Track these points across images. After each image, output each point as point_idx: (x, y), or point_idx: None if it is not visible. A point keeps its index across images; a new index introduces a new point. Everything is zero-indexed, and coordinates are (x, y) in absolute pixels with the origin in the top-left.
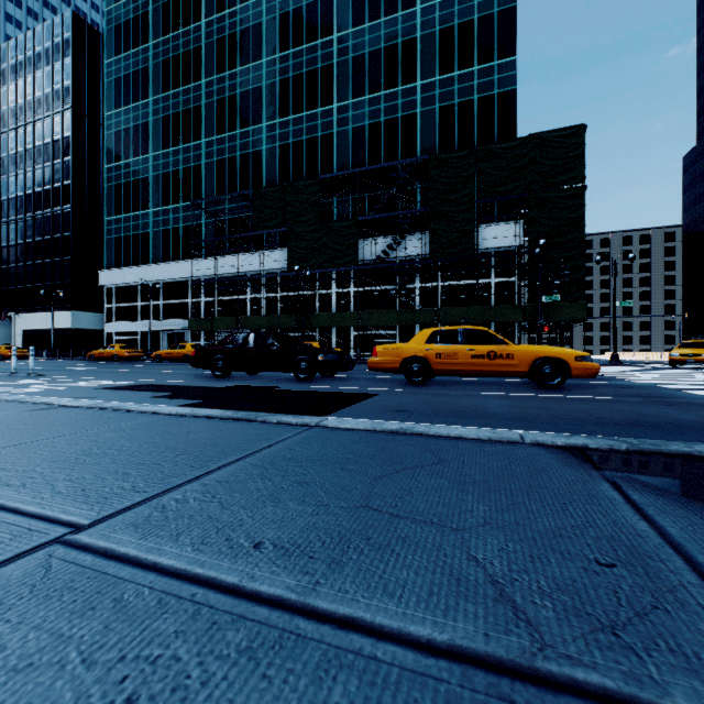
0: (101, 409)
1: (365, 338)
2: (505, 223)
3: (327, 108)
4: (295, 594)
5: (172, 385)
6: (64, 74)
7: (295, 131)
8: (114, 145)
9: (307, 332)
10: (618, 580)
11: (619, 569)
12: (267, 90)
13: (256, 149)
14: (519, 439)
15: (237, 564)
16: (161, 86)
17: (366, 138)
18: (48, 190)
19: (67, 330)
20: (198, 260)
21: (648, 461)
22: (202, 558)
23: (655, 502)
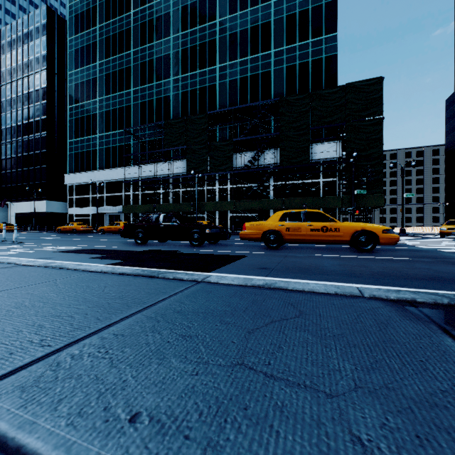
0: (48, 268)
1: (237, 218)
2: (329, 143)
3: (212, 67)
4: None
5: (106, 249)
6: (42, 47)
7: (191, 83)
8: (74, 93)
9: (199, 214)
10: None
11: None
12: (173, 56)
13: (166, 94)
14: (359, 293)
15: (105, 449)
16: (104, 54)
17: (238, 87)
18: (32, 122)
19: (44, 213)
20: (128, 167)
21: None
22: (72, 438)
23: None
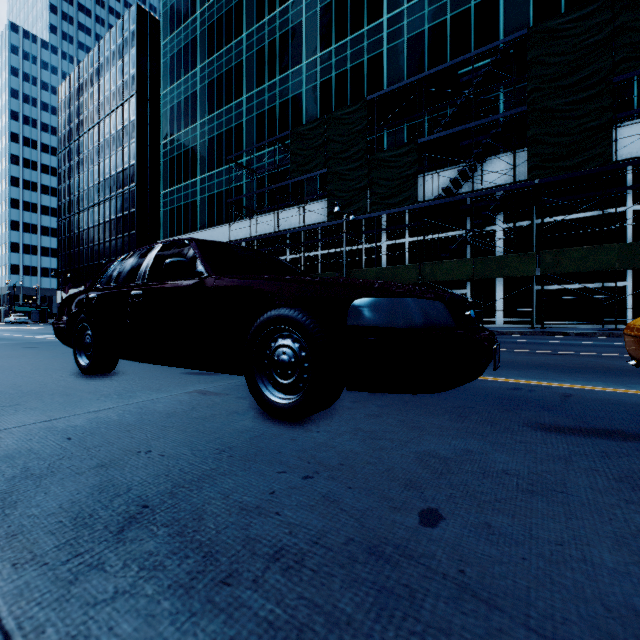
0: None
1: None
2: None
3: (375, 24)
4: None
5: None
6: (131, 64)
7: (337, 62)
8: (169, 121)
9: None
10: None
11: None
12: (307, 24)
13: (296, 92)
14: None
15: None
16: (206, 52)
17: (426, 46)
18: (120, 173)
19: None
20: (239, 222)
21: None
22: None
23: None
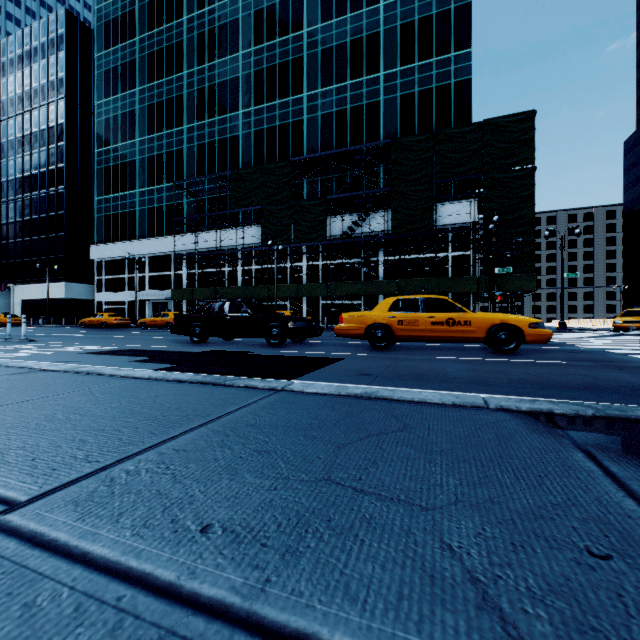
0: (77, 373)
1: (333, 307)
2: (461, 202)
3: (298, 96)
4: (239, 598)
5: (152, 350)
6: (58, 66)
7: (268, 118)
8: (104, 131)
9: (279, 302)
10: (619, 577)
11: (617, 562)
12: (243, 81)
13: (233, 134)
14: (483, 404)
15: (177, 555)
16: (146, 77)
17: (334, 123)
18: (44, 173)
19: (61, 300)
20: (180, 235)
21: (617, 427)
22: (140, 545)
23: (636, 474)
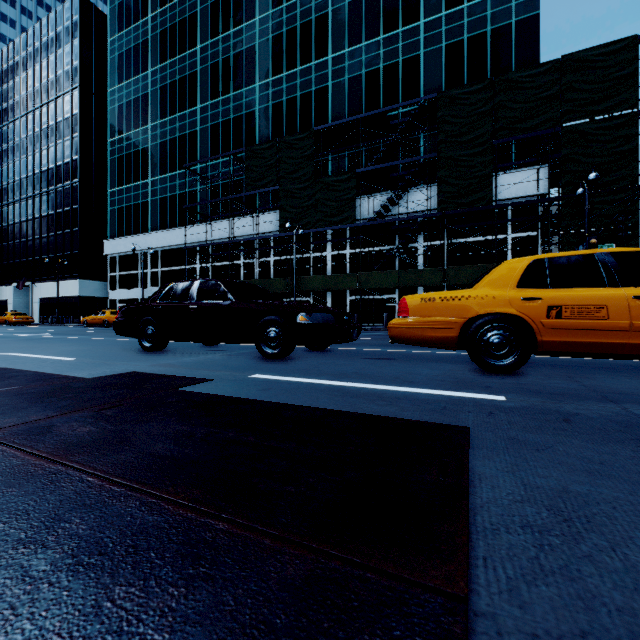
0: None
1: (362, 303)
2: (525, 169)
3: (321, 60)
4: None
5: (6, 370)
6: (73, 55)
7: (288, 88)
8: (117, 119)
9: (301, 297)
10: None
11: None
12: (260, 49)
13: (249, 110)
14: None
15: None
16: (159, 57)
17: (363, 87)
18: (60, 166)
19: (76, 298)
20: (193, 226)
21: None
22: None
23: None
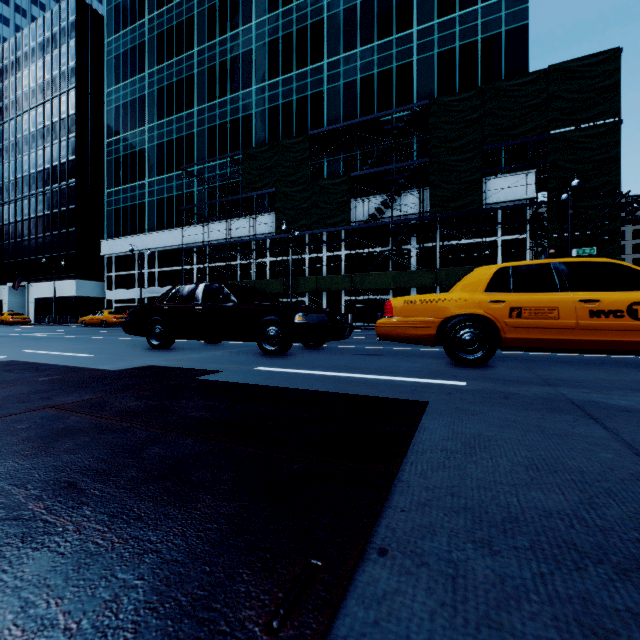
0: None
1: (357, 303)
2: (514, 174)
3: (317, 65)
4: None
5: (38, 364)
6: (69, 55)
7: (284, 92)
8: (114, 120)
9: (297, 298)
10: None
11: None
12: (257, 53)
13: (246, 113)
14: None
15: None
16: (156, 59)
17: (358, 92)
18: (56, 167)
19: (72, 298)
20: (190, 227)
21: None
22: None
23: None
